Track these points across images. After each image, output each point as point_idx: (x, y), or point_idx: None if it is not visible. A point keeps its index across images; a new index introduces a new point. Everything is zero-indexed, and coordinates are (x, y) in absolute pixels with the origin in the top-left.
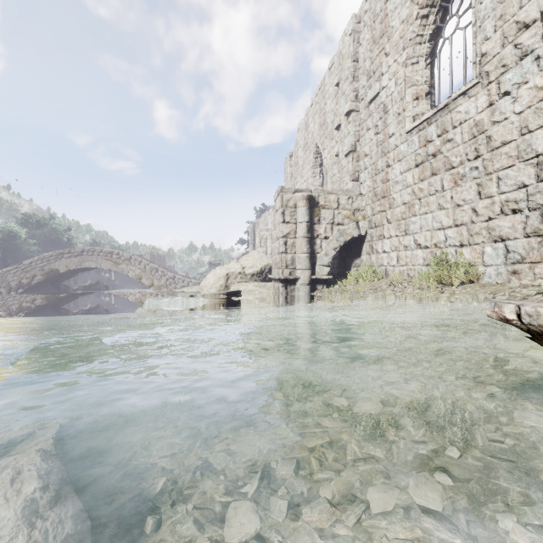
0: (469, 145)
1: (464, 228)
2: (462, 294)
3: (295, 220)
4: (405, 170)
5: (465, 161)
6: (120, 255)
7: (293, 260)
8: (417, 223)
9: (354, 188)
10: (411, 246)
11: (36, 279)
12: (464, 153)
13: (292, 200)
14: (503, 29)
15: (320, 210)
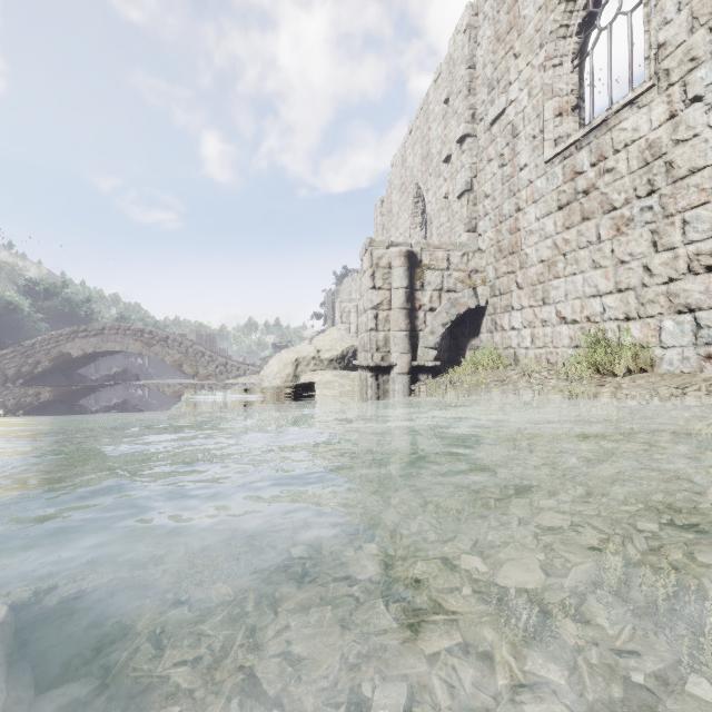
0: (639, 176)
1: (631, 294)
2: (633, 389)
3: (389, 285)
4: (544, 215)
5: (633, 199)
6: (154, 334)
7: (387, 341)
8: (561, 288)
9: (470, 242)
10: (551, 320)
11: (40, 366)
12: (631, 188)
13: (385, 258)
14: (692, 6)
15: (423, 272)
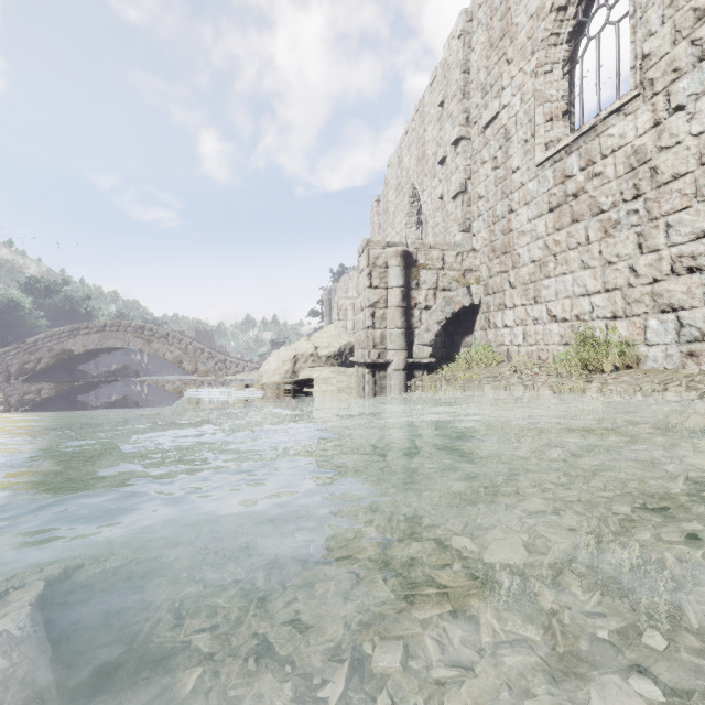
0: (625, 180)
1: (618, 294)
2: (619, 384)
3: (386, 284)
4: (535, 217)
5: (619, 202)
6: (154, 331)
7: (384, 338)
8: (552, 288)
9: (464, 242)
10: (542, 318)
11: (42, 363)
12: (618, 192)
13: (381, 257)
14: (675, 19)
15: (419, 271)
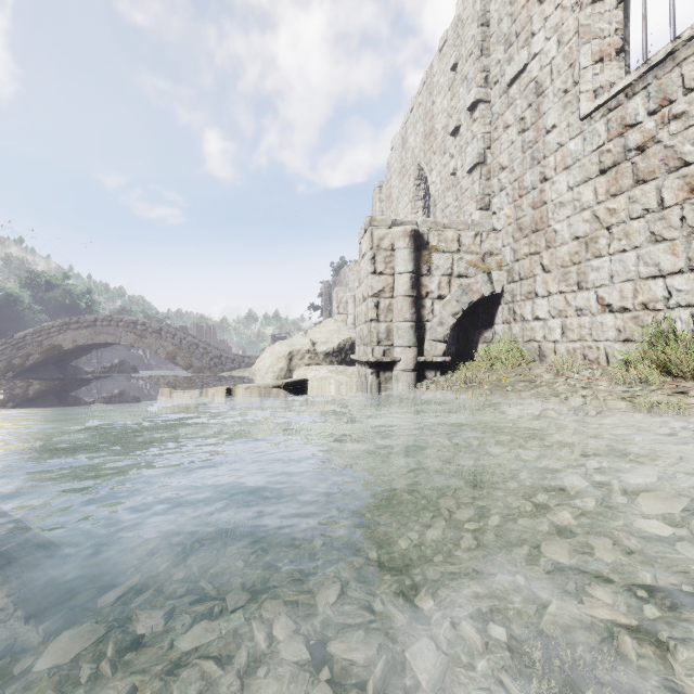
0: None
1: None
2: None
3: (392, 269)
4: (579, 183)
5: None
6: (147, 326)
7: (390, 333)
8: (604, 269)
9: (483, 220)
10: (590, 308)
11: (31, 359)
12: None
13: (387, 238)
14: None
15: (431, 254)
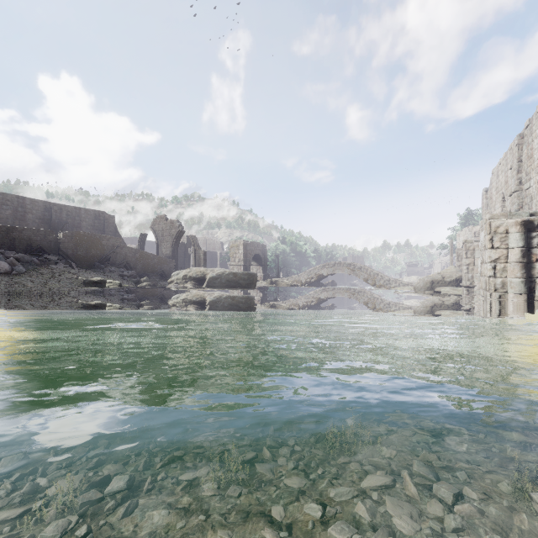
0: None
1: None
2: None
3: (474, 256)
4: None
5: None
6: (355, 266)
7: (472, 277)
8: None
9: None
10: None
11: (312, 279)
12: None
13: (471, 247)
14: None
15: None
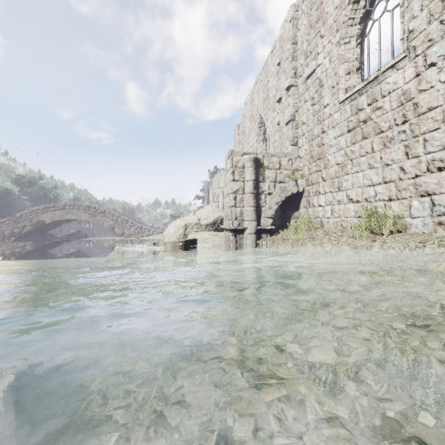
0: (397, 111)
1: (392, 185)
2: (393, 243)
3: (243, 178)
4: (339, 135)
5: (393, 126)
6: (97, 209)
7: (242, 213)
8: (349, 181)
9: (293, 152)
10: (343, 200)
11: (26, 229)
12: (392, 119)
13: (240, 162)
14: (429, 7)
15: (264, 170)
